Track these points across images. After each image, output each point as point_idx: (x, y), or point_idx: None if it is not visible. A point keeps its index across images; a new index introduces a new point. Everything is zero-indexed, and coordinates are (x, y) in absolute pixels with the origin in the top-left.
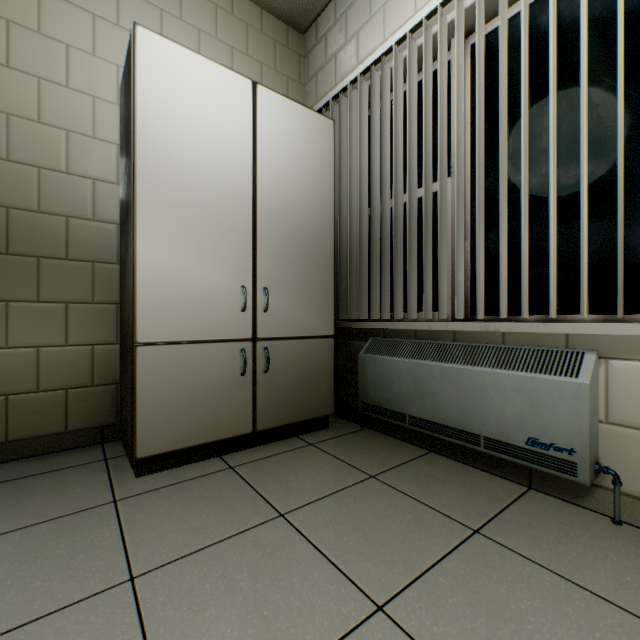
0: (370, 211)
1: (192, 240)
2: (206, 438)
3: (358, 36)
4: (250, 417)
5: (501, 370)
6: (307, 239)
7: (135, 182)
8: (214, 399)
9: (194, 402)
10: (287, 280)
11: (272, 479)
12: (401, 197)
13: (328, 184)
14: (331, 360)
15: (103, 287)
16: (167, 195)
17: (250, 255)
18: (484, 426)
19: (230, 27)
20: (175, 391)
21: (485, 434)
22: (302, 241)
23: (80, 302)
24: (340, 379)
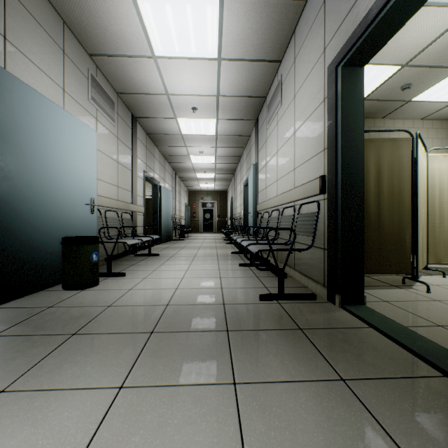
0: None
1: None
2: None
3: None
4: None
5: None
6: None
7: None
8: None
9: None
10: None
11: None
12: None
13: None
14: None
15: None
16: None
17: None
18: None
19: (431, 132)
20: None
21: None
22: None
23: None
24: None
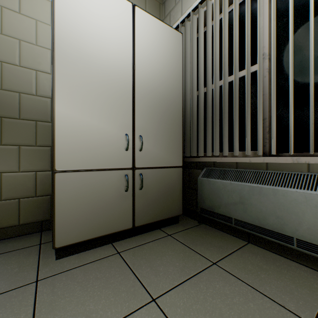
0: (206, 87)
1: (93, 103)
2: (102, 232)
3: None
4: (131, 218)
5: (312, 191)
6: (166, 106)
7: (54, 62)
8: (107, 207)
9: (94, 209)
10: (154, 131)
11: (145, 264)
12: (227, 77)
13: (178, 72)
14: (180, 181)
15: (42, 136)
16: (76, 73)
17: (131, 114)
18: (297, 231)
19: None
20: (81, 202)
21: (298, 237)
22: (163, 107)
23: (27, 145)
24: (184, 192)
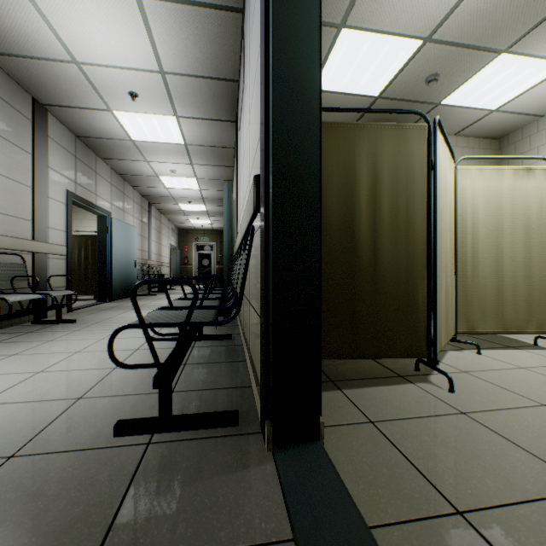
0: None
1: None
2: None
3: (537, 149)
4: None
5: None
6: None
7: None
8: None
9: None
10: None
11: None
12: None
13: None
14: None
15: None
16: None
17: None
18: None
19: (466, 153)
20: None
21: None
22: None
23: None
24: None
